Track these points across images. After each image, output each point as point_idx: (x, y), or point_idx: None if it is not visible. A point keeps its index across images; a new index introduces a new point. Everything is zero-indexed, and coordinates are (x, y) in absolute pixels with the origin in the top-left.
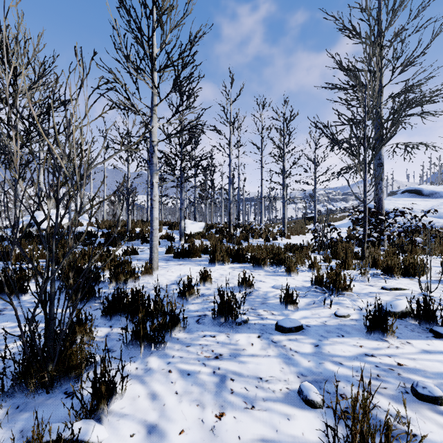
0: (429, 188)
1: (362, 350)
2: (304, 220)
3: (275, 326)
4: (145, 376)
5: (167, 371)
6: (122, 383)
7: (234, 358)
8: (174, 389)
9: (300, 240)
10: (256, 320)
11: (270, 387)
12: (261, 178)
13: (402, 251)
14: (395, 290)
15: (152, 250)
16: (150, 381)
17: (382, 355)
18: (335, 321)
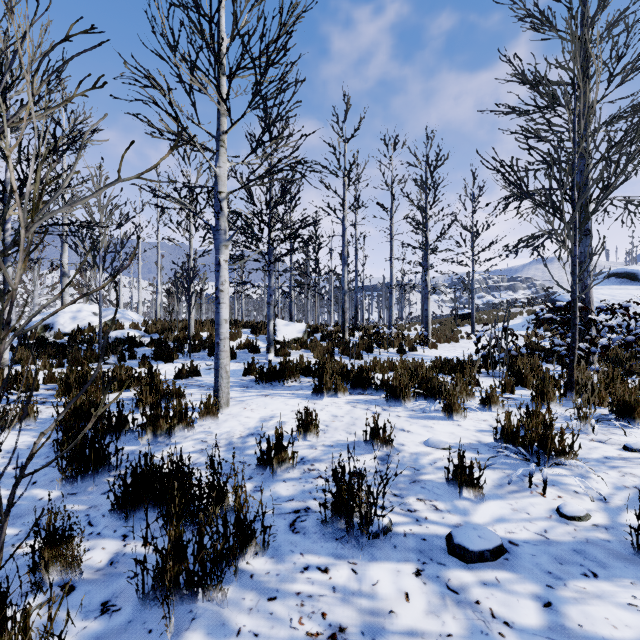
0: None
1: None
2: (455, 319)
3: (446, 542)
4: None
5: None
6: None
7: None
8: None
9: (451, 351)
10: (406, 524)
11: None
12: (391, 256)
13: (627, 372)
14: None
15: (218, 373)
16: None
17: None
18: (564, 530)
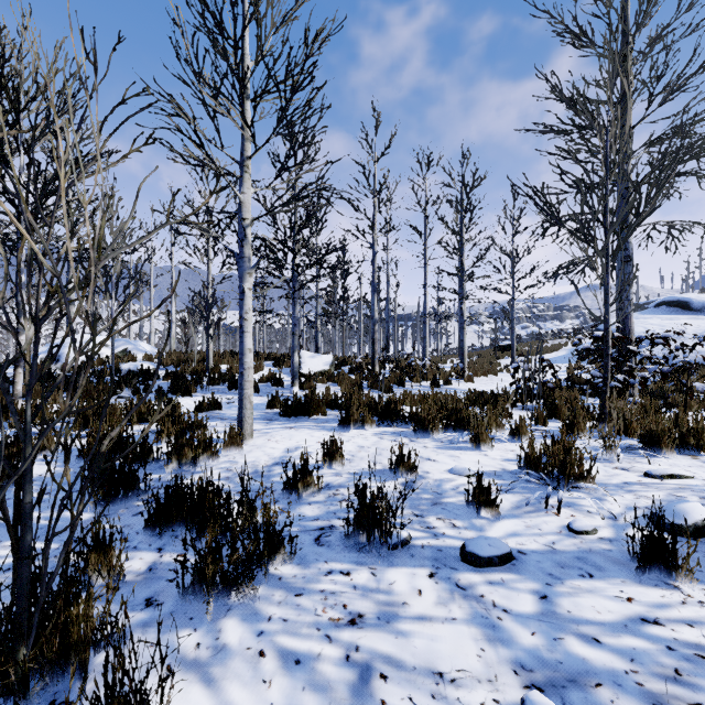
0: (702, 298)
1: (633, 609)
2: (495, 351)
3: (460, 552)
4: (212, 666)
5: (255, 653)
6: (161, 690)
7: (387, 625)
8: (267, 698)
9: (489, 384)
10: (424, 538)
11: (462, 699)
12: (425, 282)
13: (666, 405)
14: (670, 478)
15: (242, 404)
16: (221, 678)
17: (675, 621)
18: (571, 542)
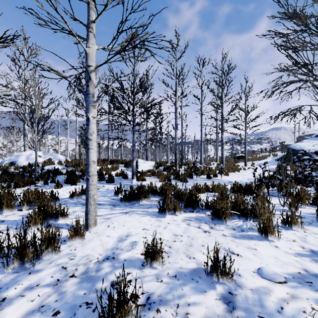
0: None
1: None
2: (235, 159)
3: None
4: None
5: None
6: None
7: None
8: None
9: (237, 177)
10: None
11: None
12: (201, 124)
13: None
14: None
15: (88, 201)
16: None
17: None
18: None
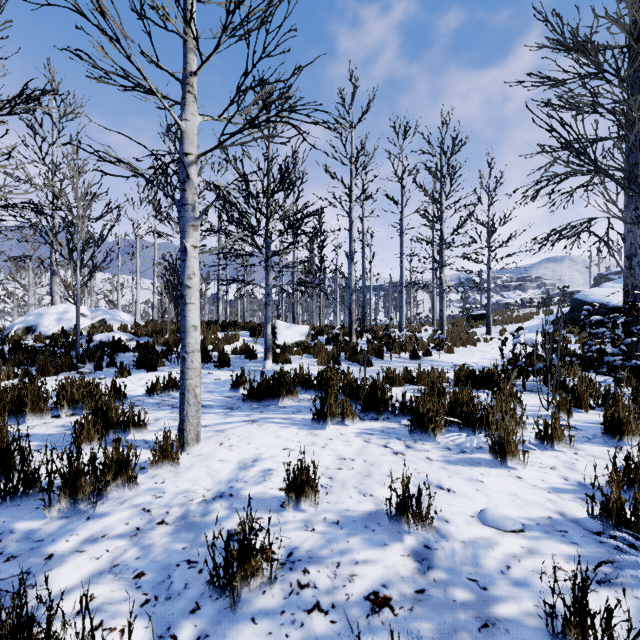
0: None
1: None
2: (469, 320)
3: None
4: None
5: None
6: None
7: None
8: None
9: (470, 356)
10: None
11: None
12: (402, 252)
13: None
14: None
15: (184, 399)
16: None
17: None
18: None
